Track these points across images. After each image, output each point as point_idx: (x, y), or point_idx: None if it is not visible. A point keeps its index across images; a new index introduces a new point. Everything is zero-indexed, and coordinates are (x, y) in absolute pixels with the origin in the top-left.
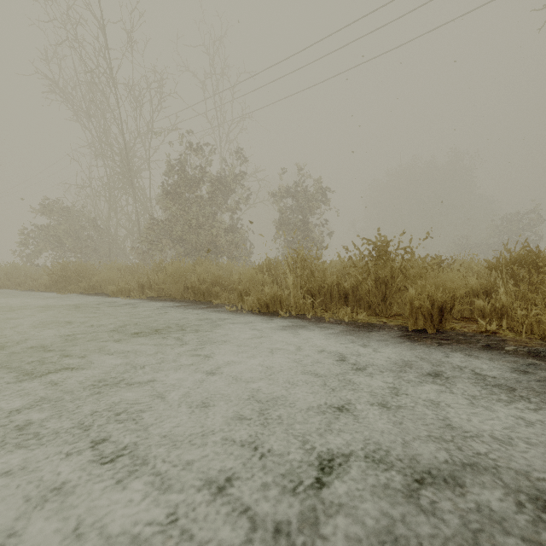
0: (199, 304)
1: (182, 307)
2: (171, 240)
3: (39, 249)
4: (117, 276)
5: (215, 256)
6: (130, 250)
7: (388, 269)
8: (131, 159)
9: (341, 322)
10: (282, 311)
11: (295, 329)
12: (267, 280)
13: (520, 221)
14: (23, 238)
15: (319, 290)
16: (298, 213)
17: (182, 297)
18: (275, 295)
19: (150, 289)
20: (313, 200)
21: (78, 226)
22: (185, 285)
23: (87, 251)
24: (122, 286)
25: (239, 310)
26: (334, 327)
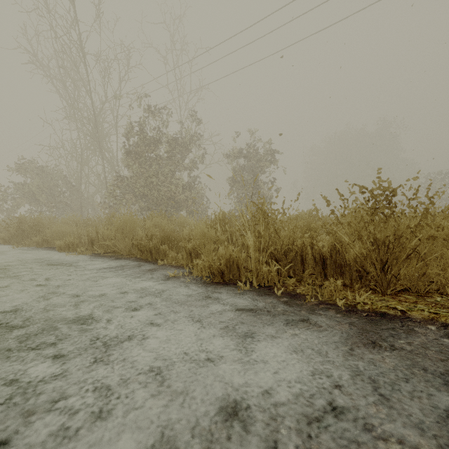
0: (142, 265)
1: (122, 269)
2: (134, 195)
3: (17, 204)
4: (72, 230)
5: (174, 210)
6: (98, 205)
7: (390, 226)
8: (99, 123)
9: (331, 308)
10: (241, 284)
11: (264, 324)
12: (220, 237)
13: (443, 179)
14: (1, 194)
15: (286, 252)
16: (249, 172)
17: (130, 253)
18: (230, 259)
19: (99, 244)
20: (263, 159)
21: (52, 183)
22: (132, 241)
23: (62, 206)
24: (70, 241)
25: (185, 275)
26: (324, 318)
